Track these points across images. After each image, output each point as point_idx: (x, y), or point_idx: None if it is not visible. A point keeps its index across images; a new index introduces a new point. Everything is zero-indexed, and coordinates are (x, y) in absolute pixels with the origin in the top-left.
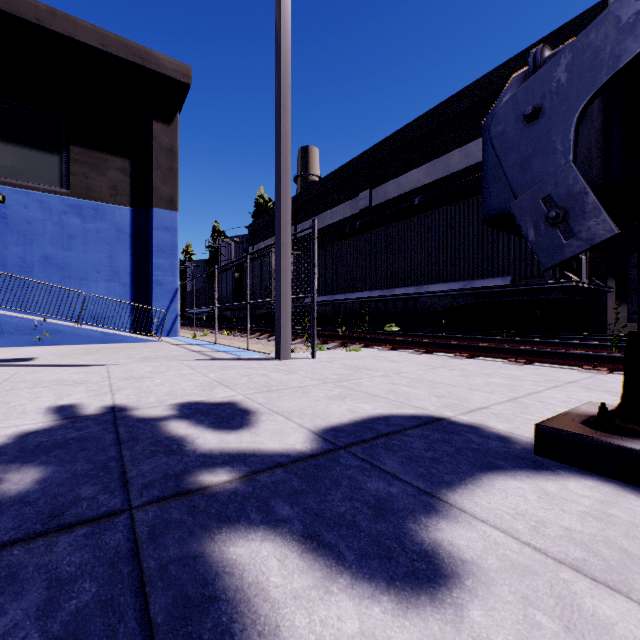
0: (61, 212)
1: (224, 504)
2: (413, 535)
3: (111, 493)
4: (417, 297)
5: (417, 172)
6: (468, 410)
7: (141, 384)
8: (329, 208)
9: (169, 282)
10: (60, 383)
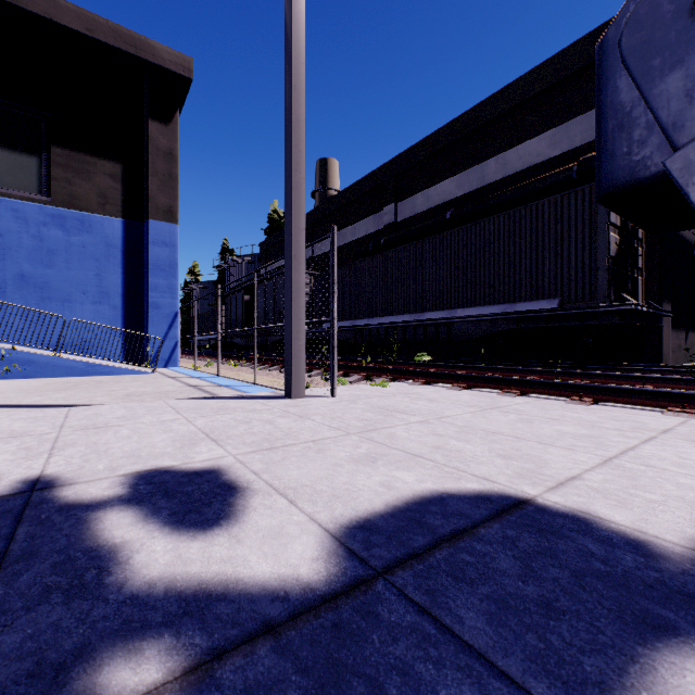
0: (40, 223)
1: None
2: None
3: None
4: (450, 322)
5: (448, 183)
6: (555, 483)
7: (99, 437)
8: (350, 223)
9: (167, 305)
10: None
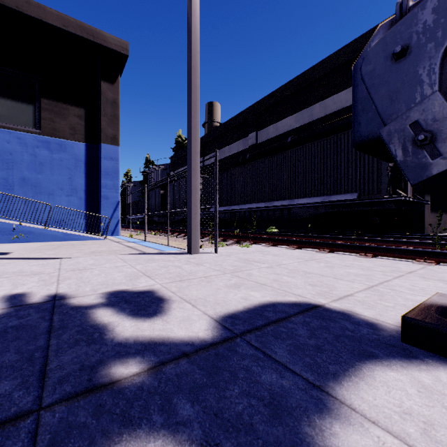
0: (34, 146)
1: (129, 402)
2: (310, 443)
3: (26, 389)
4: (290, 207)
5: (289, 119)
6: (337, 297)
7: (83, 275)
8: (227, 145)
9: (113, 197)
10: (20, 274)
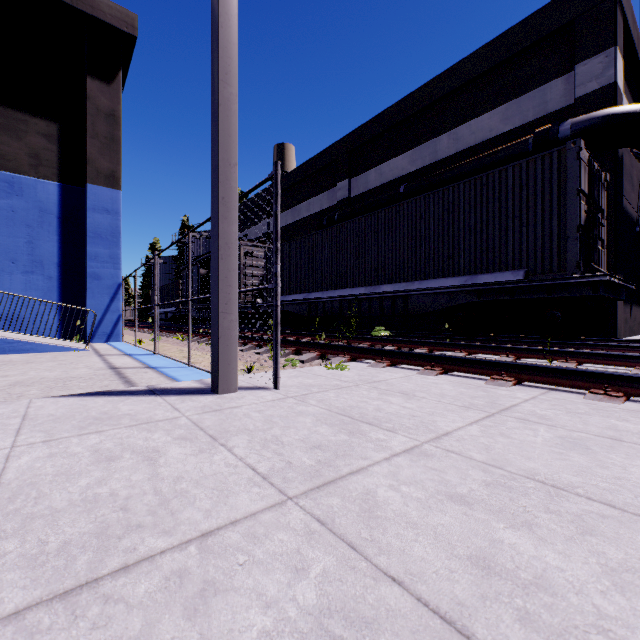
0: None
1: None
2: None
3: None
4: (407, 295)
5: (401, 159)
6: None
7: None
8: (305, 199)
9: (109, 275)
10: None
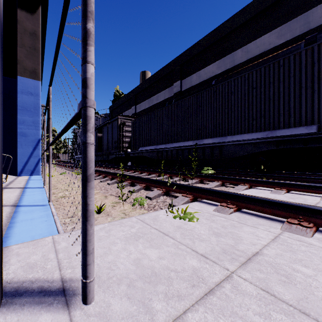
0: None
1: None
2: None
3: None
4: (222, 145)
5: (212, 66)
6: None
7: None
8: (155, 94)
9: (32, 134)
10: None
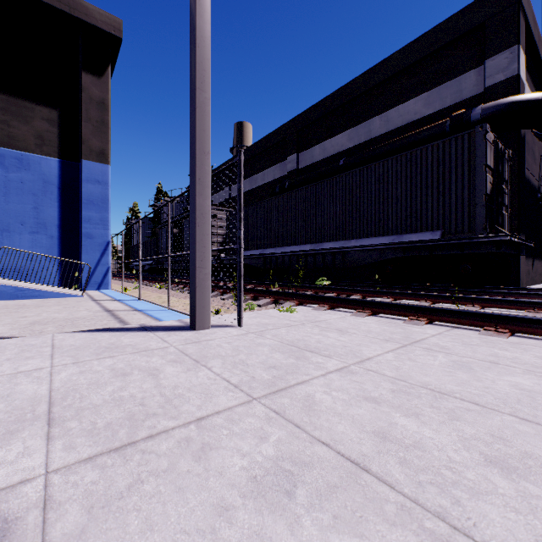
0: None
1: None
2: None
3: None
4: (345, 251)
5: (341, 137)
6: None
7: None
8: (260, 170)
9: (100, 235)
10: None
